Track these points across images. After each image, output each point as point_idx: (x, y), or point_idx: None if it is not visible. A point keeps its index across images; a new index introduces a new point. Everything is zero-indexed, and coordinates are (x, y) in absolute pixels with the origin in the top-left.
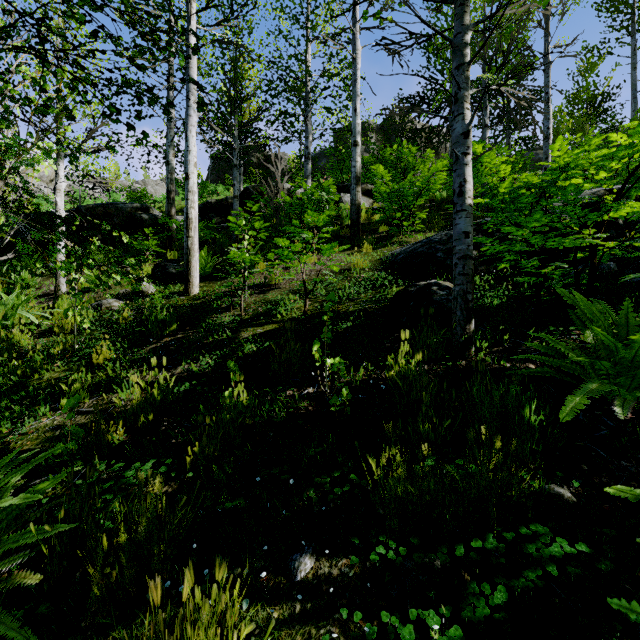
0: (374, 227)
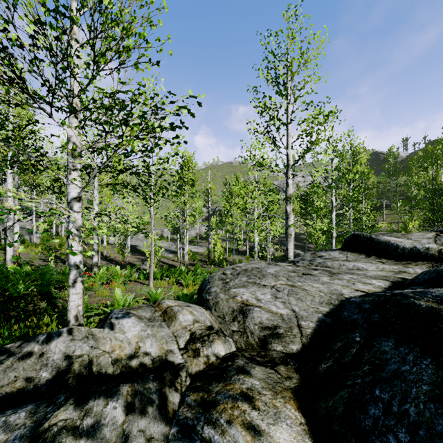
0: None
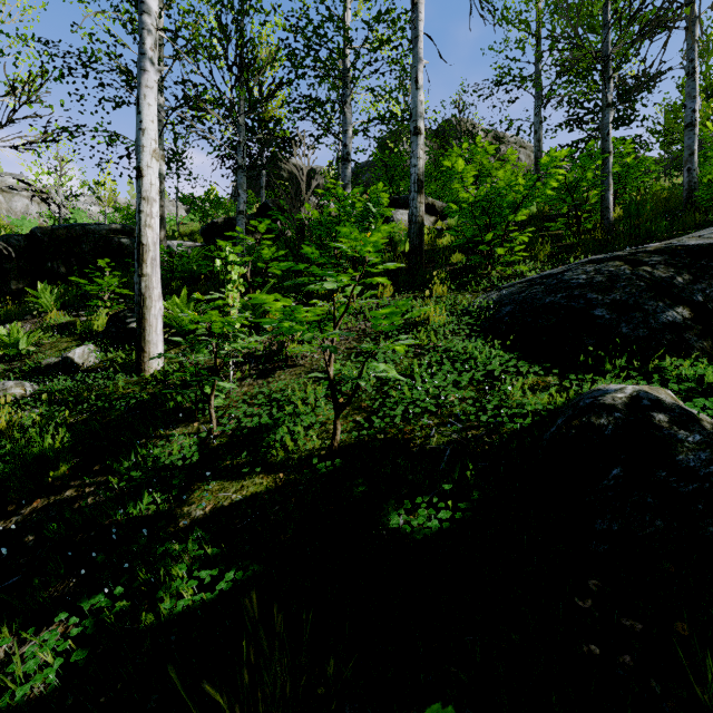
0: (442, 255)
